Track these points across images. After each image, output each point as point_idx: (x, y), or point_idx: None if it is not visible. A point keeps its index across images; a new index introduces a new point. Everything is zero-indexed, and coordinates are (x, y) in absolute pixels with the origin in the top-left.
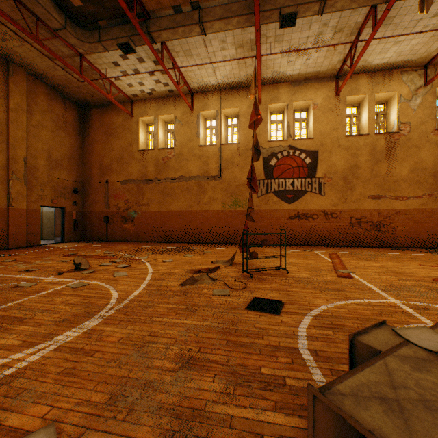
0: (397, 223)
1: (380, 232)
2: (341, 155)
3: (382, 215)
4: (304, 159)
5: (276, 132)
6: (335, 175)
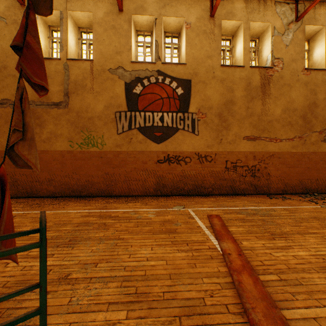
0: (271, 167)
1: (256, 177)
2: (216, 87)
3: (257, 158)
4: (176, 89)
5: (144, 56)
6: (209, 111)
